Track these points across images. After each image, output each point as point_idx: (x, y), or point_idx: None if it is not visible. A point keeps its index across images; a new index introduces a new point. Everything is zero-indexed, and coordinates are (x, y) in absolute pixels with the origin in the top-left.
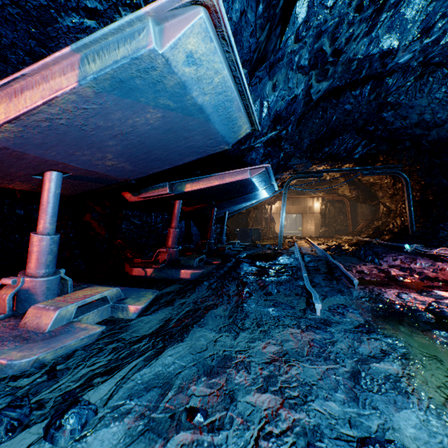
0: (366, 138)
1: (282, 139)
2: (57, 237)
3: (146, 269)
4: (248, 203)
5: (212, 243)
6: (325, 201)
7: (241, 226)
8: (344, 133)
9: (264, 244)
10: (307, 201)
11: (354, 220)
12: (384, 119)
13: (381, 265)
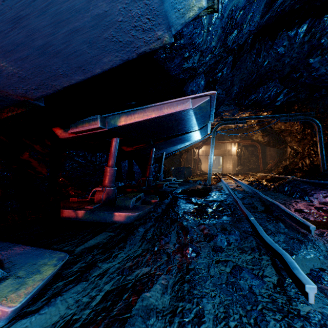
0: (289, 86)
1: (217, 82)
2: None
3: (77, 211)
4: (182, 145)
5: (151, 180)
6: (241, 146)
7: (175, 165)
8: (269, 82)
9: (195, 180)
10: (226, 145)
11: (263, 161)
12: (311, 65)
13: (312, 202)
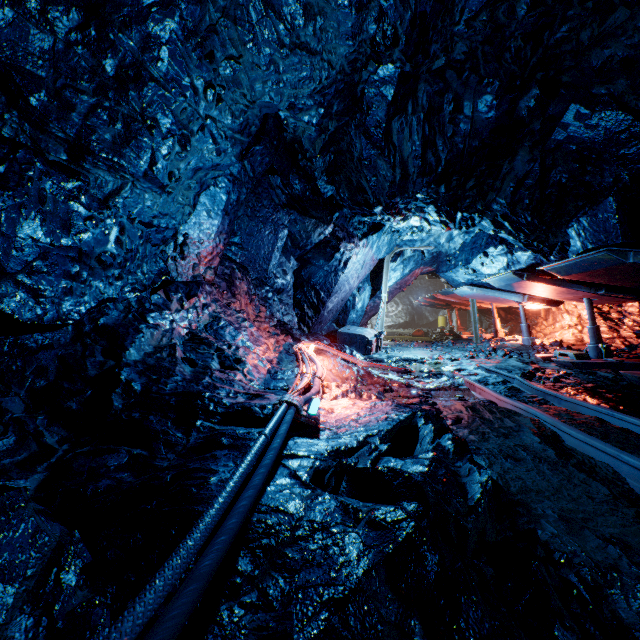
0: None
1: None
2: (588, 327)
3: None
4: None
5: None
6: None
7: None
8: None
9: None
10: None
11: None
12: None
13: None
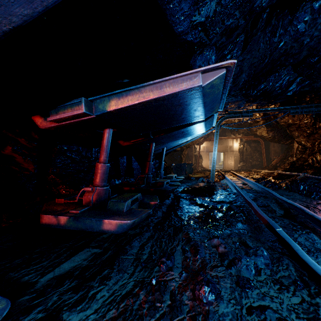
0: (304, 73)
1: None
2: None
3: (59, 217)
4: (184, 140)
5: (150, 177)
6: (243, 142)
7: (175, 161)
8: (281, 69)
9: (197, 177)
10: (228, 141)
11: (267, 157)
12: None
13: None
